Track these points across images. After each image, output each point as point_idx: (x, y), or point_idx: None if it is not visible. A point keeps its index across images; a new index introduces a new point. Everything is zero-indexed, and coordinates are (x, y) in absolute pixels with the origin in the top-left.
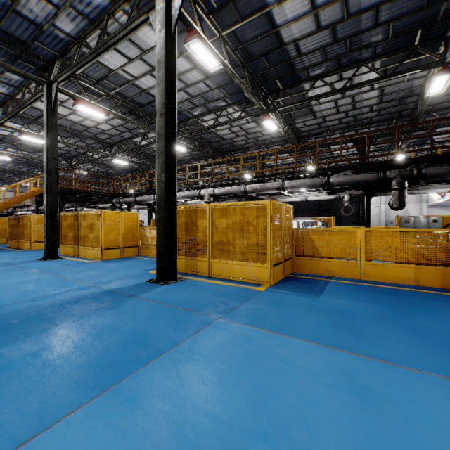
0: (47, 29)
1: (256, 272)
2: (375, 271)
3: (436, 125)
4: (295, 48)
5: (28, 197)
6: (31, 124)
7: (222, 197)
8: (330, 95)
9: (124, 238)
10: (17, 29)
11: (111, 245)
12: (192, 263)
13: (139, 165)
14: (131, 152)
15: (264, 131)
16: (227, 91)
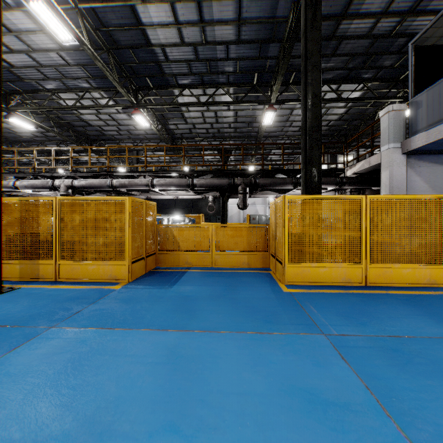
0: None
1: (114, 270)
2: (222, 259)
3: (271, 148)
4: (163, 53)
5: None
6: None
7: (85, 190)
8: (196, 106)
9: None
10: None
11: None
12: (31, 268)
13: None
14: None
15: (138, 125)
16: (90, 72)
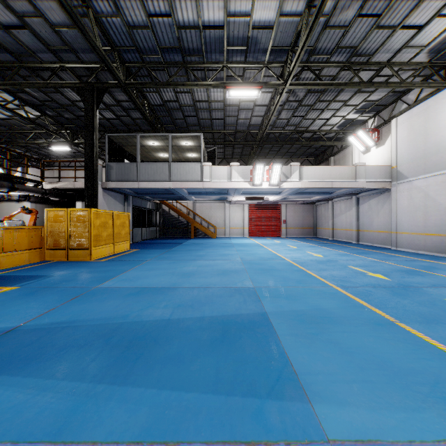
0: None
1: None
2: (8, 260)
3: None
4: None
5: None
6: None
7: None
8: None
9: None
10: None
11: None
12: None
13: None
14: None
15: None
16: None
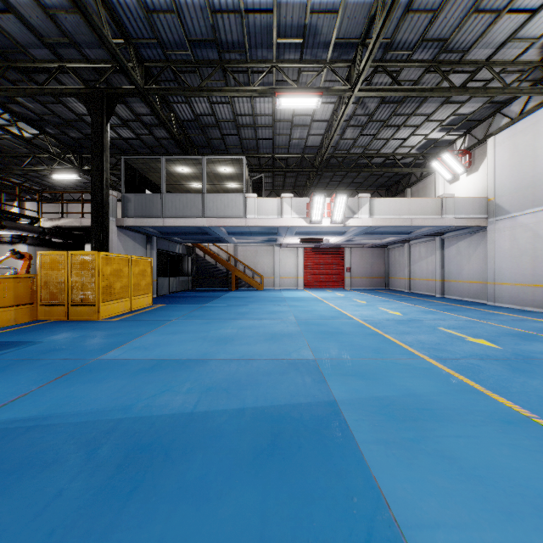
0: None
1: None
2: None
3: None
4: None
5: None
6: None
7: None
8: None
9: None
10: None
11: None
12: None
13: None
14: None
15: None
16: None
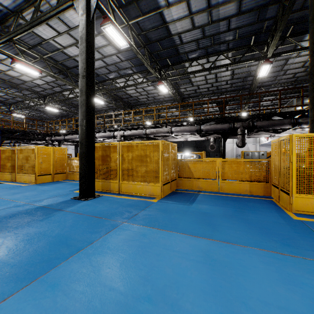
0: None
1: (152, 189)
2: (227, 186)
3: (264, 95)
4: (179, 39)
5: None
6: None
7: (130, 137)
8: (201, 72)
9: (55, 166)
10: None
11: (44, 172)
12: (107, 184)
13: (68, 112)
14: (61, 102)
15: (159, 92)
16: (133, 63)
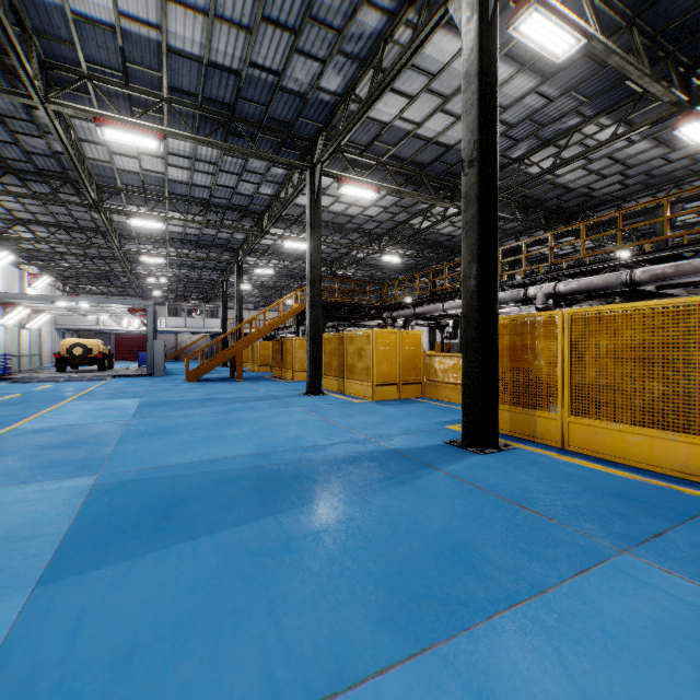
0: (311, 96)
1: (693, 456)
2: None
3: None
4: None
5: (290, 316)
6: (292, 226)
7: (571, 297)
8: None
9: (402, 369)
10: (282, 110)
11: (385, 379)
12: (524, 419)
13: (416, 260)
14: (405, 242)
15: (673, 151)
16: (585, 92)
